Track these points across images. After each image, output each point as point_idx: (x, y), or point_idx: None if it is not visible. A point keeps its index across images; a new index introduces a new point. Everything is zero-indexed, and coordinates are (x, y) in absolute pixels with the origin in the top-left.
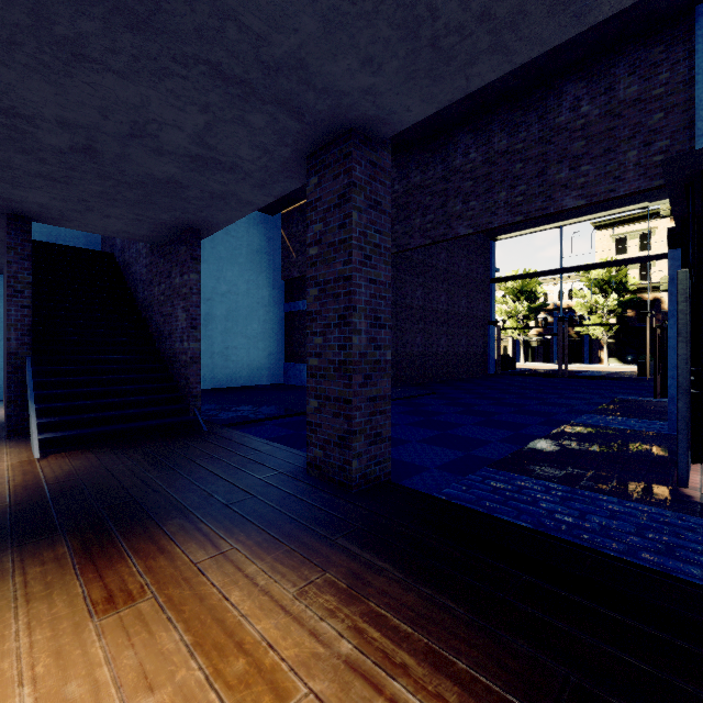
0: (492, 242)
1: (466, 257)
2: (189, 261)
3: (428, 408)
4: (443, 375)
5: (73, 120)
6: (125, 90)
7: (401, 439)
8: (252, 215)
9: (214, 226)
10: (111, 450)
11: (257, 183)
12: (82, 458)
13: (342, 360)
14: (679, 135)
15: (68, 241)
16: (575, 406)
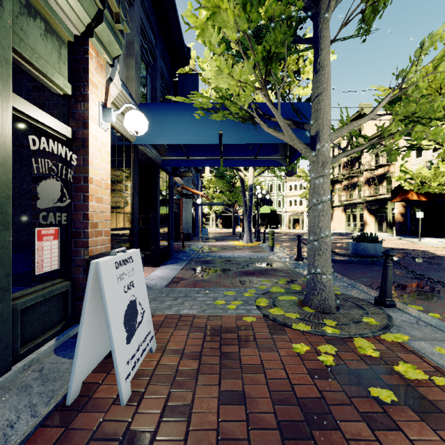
0: None
1: None
2: None
3: None
4: None
5: None
6: None
7: None
8: None
9: None
10: None
11: None
12: None
13: None
14: None
15: None
16: None
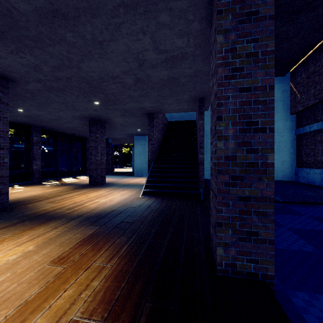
0: None
1: None
2: (199, 115)
3: None
4: None
5: (124, 70)
6: (119, 46)
7: None
8: None
9: (208, 93)
10: (161, 200)
11: (203, 58)
12: (150, 200)
13: (215, 162)
14: None
15: (185, 119)
16: None
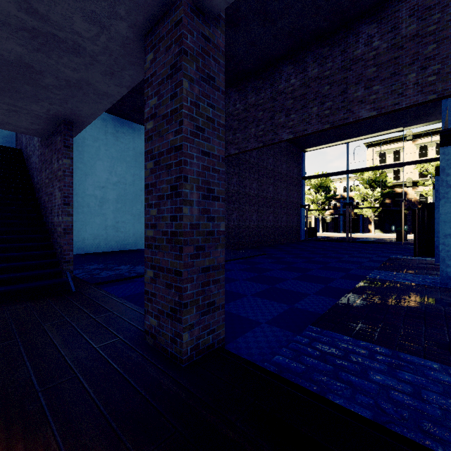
0: (303, 152)
1: (286, 162)
2: (62, 149)
3: (261, 265)
4: (270, 241)
5: None
6: None
7: (239, 294)
8: (136, 128)
9: (84, 120)
10: None
11: (106, 70)
12: None
13: (173, 231)
14: (448, 60)
15: None
16: (362, 263)
